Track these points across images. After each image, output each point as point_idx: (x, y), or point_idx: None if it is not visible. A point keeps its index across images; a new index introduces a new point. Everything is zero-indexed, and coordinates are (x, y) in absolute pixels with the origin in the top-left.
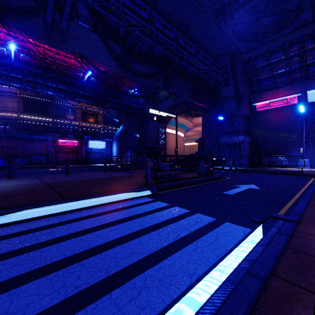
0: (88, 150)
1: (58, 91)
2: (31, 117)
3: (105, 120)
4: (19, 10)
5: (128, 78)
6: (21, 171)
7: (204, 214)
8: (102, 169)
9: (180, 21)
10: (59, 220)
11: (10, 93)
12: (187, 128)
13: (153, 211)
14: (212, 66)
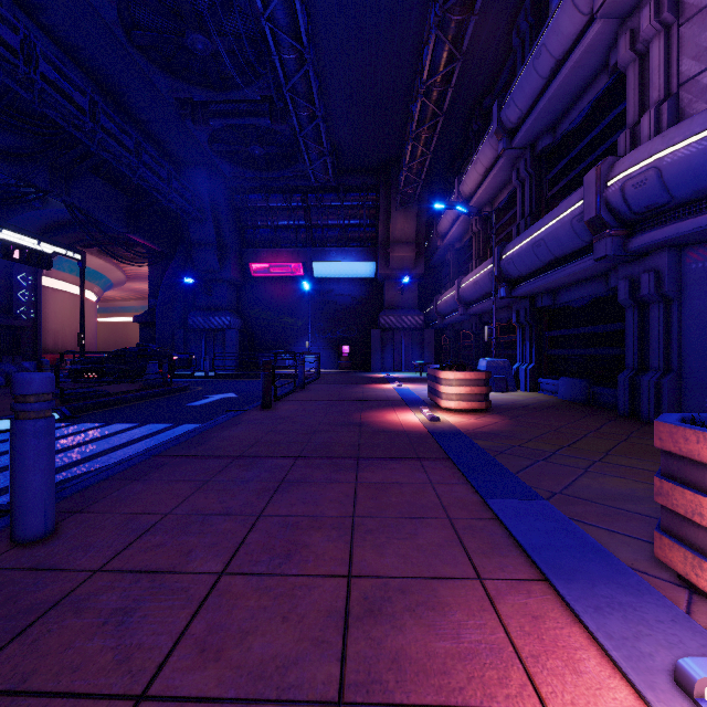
0: None
1: None
2: None
3: None
4: None
5: None
6: None
7: (159, 424)
8: None
9: (102, 71)
10: None
11: None
12: (109, 281)
13: (82, 432)
14: (172, 181)
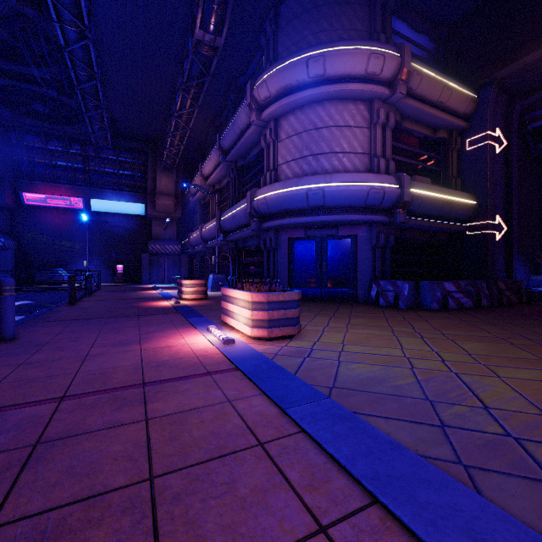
0: None
1: None
2: None
3: None
4: None
5: None
6: None
7: None
8: None
9: None
10: None
11: None
12: None
13: None
14: None
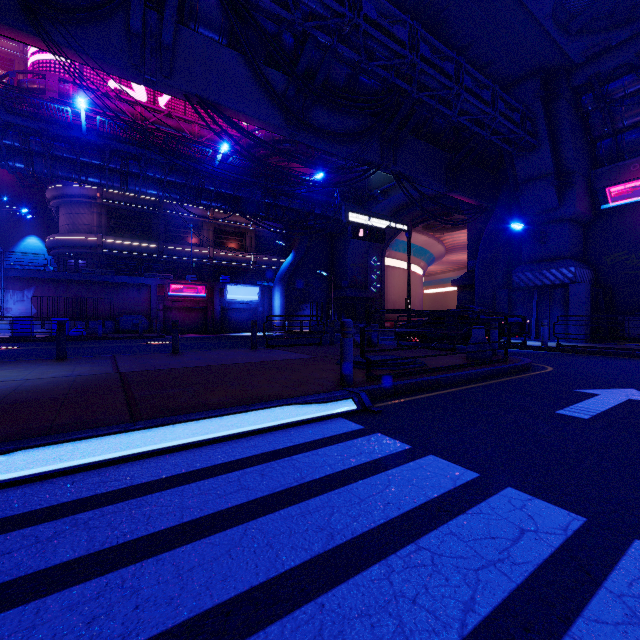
0: (226, 305)
1: (167, 187)
2: (121, 242)
3: (258, 244)
4: (75, 6)
5: (304, 156)
6: (95, 346)
7: (531, 495)
8: (249, 342)
9: (421, 4)
10: (98, 488)
11: (84, 197)
12: (431, 256)
13: (364, 471)
14: (497, 103)
